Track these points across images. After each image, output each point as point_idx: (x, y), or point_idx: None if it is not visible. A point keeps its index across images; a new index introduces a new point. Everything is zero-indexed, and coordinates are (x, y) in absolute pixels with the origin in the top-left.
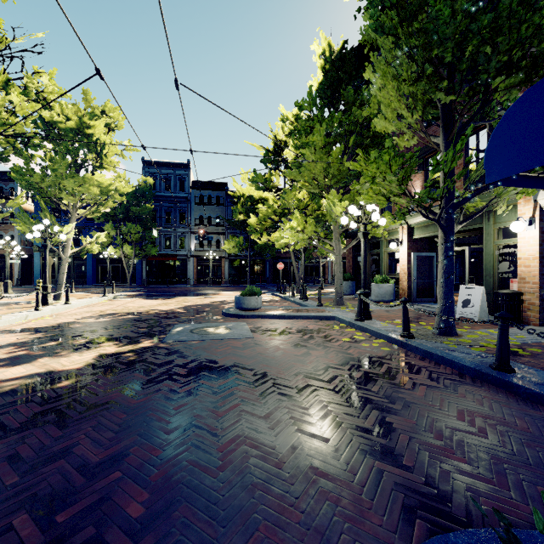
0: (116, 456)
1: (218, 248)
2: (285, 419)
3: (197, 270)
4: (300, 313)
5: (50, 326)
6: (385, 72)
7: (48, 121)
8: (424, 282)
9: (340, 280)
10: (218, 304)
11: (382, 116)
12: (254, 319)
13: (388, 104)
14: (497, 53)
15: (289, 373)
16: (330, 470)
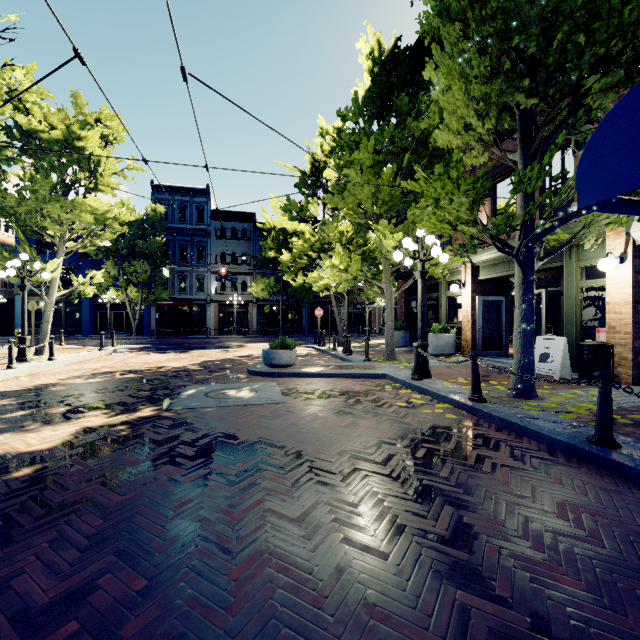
0: (76, 593)
1: (243, 291)
2: (326, 522)
3: (219, 318)
4: (343, 370)
5: (23, 390)
6: (450, 69)
7: (26, 129)
8: (491, 332)
9: (391, 330)
10: (242, 359)
11: (445, 126)
12: (287, 378)
13: (452, 111)
14: (593, 43)
15: (331, 452)
16: (392, 608)
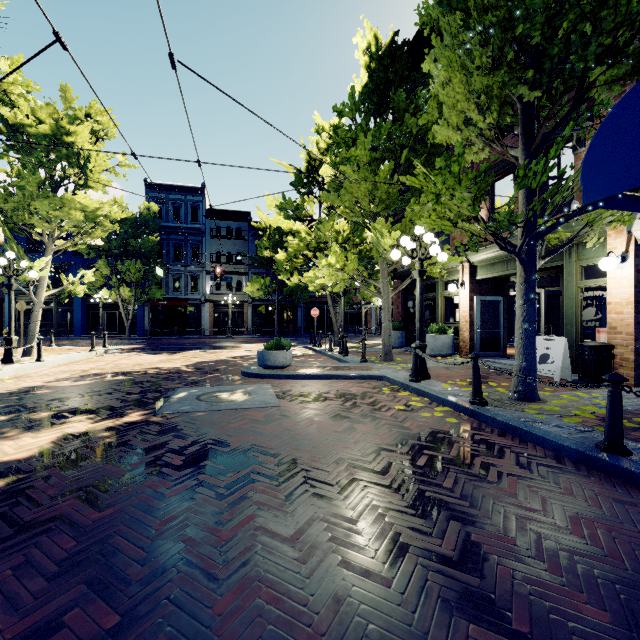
0: (38, 633)
1: (239, 291)
2: (322, 542)
3: (213, 318)
4: (340, 371)
5: (6, 393)
6: (451, 61)
7: (12, 123)
8: (489, 332)
9: (388, 330)
10: (236, 360)
11: (445, 121)
12: (282, 379)
13: (452, 105)
14: (599, 33)
15: (327, 460)
16: None
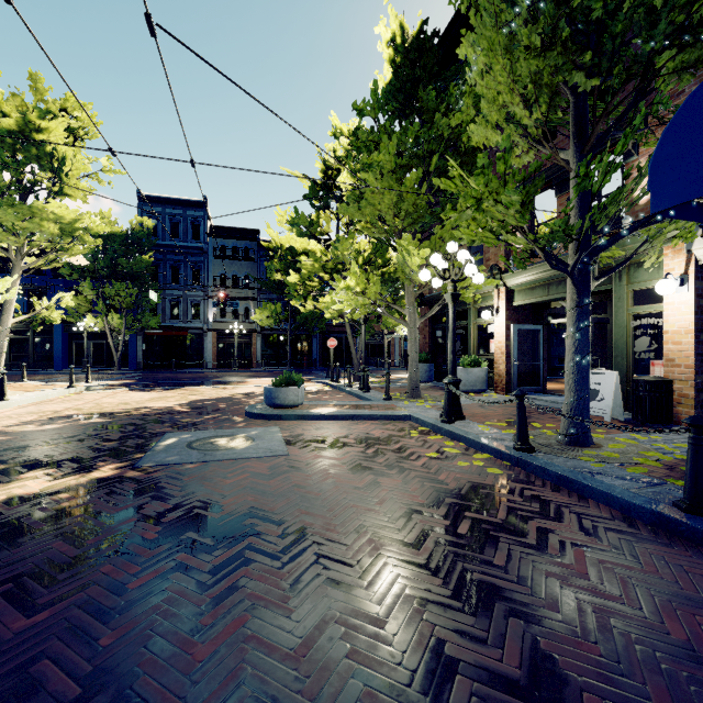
0: None
1: (246, 319)
2: (338, 659)
3: (217, 349)
4: (360, 411)
5: None
6: (493, 42)
7: None
8: (527, 365)
9: (415, 363)
10: (241, 398)
11: (483, 119)
12: (292, 421)
13: (492, 99)
14: (671, 7)
15: (345, 528)
16: None
